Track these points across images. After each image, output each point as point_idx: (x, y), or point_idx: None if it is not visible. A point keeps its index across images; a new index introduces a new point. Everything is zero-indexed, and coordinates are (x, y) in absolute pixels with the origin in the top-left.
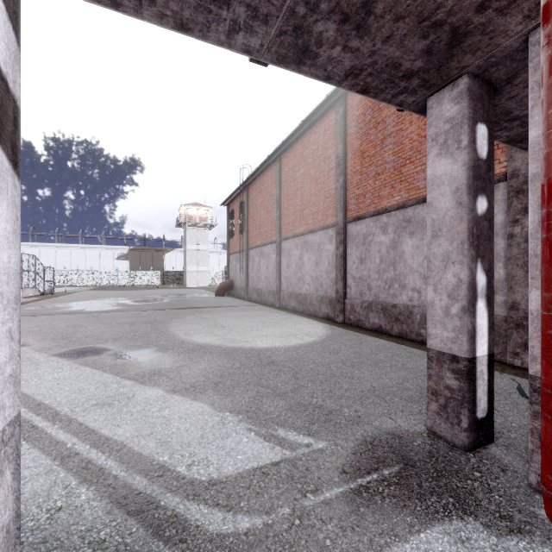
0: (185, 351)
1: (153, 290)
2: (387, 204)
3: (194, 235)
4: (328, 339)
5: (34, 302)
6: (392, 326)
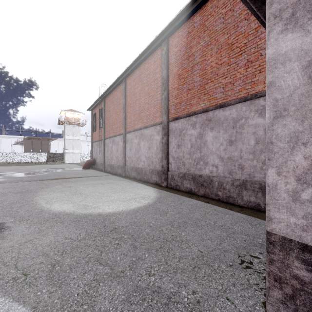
0: (39, 221)
1: (39, 165)
2: (195, 109)
3: (70, 129)
4: (158, 201)
5: None
6: (199, 189)
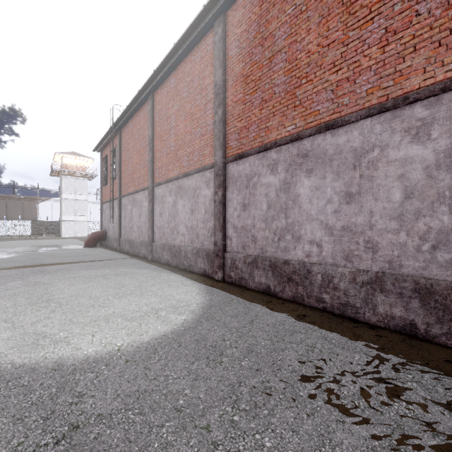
0: None
1: (13, 241)
2: (277, 137)
3: (71, 184)
4: (204, 317)
5: None
6: (284, 287)
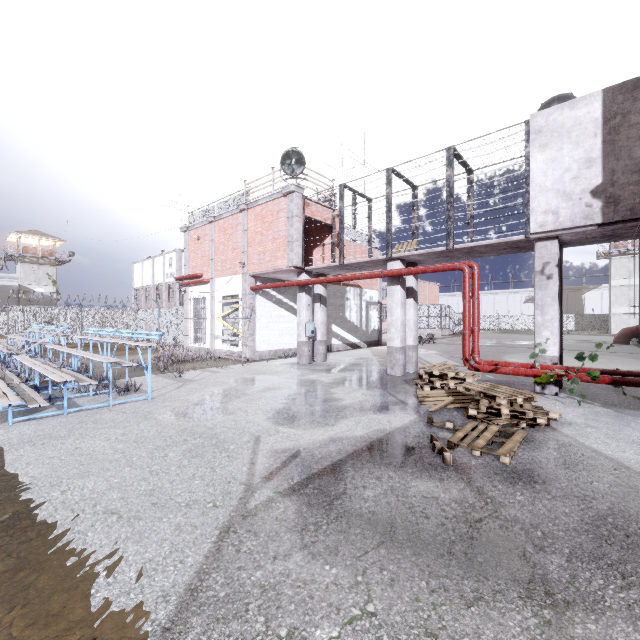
0: None
1: None
2: None
3: (623, 266)
4: None
5: (446, 338)
6: None
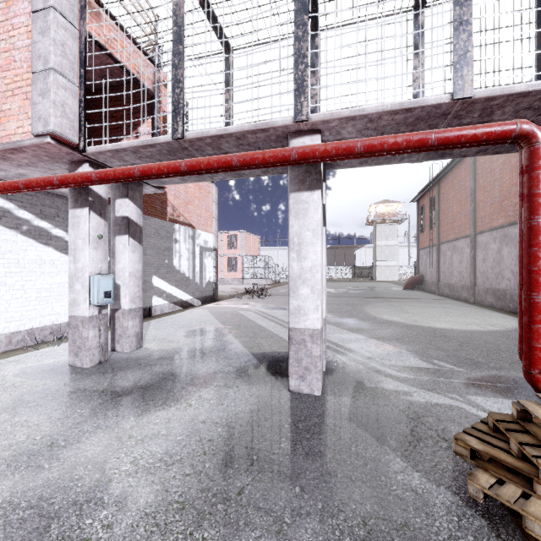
0: (377, 322)
1: (346, 282)
2: None
3: (383, 231)
4: (514, 330)
5: (273, 288)
6: None
